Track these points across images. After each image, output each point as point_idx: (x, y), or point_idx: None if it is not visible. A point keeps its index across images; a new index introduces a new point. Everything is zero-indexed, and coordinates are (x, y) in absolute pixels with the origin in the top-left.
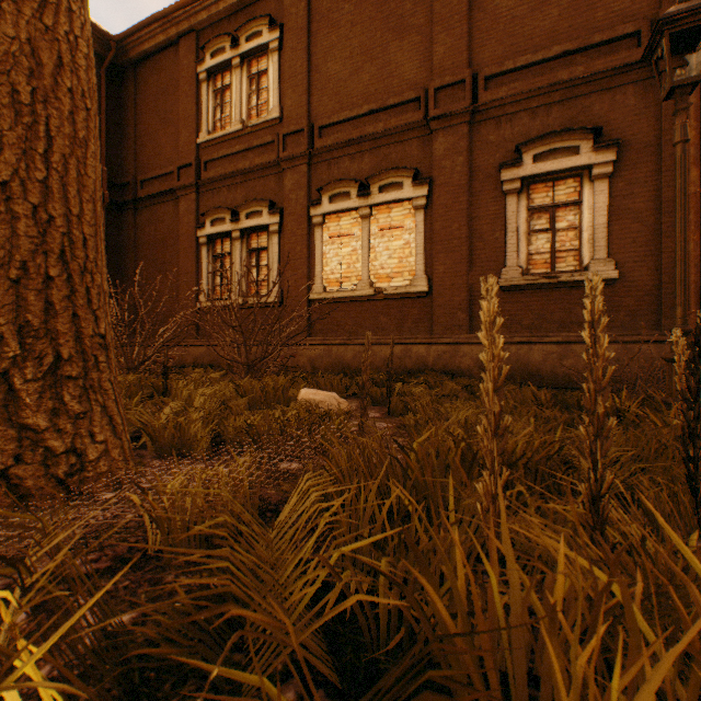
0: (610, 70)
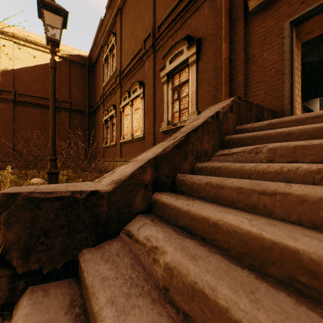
0: None
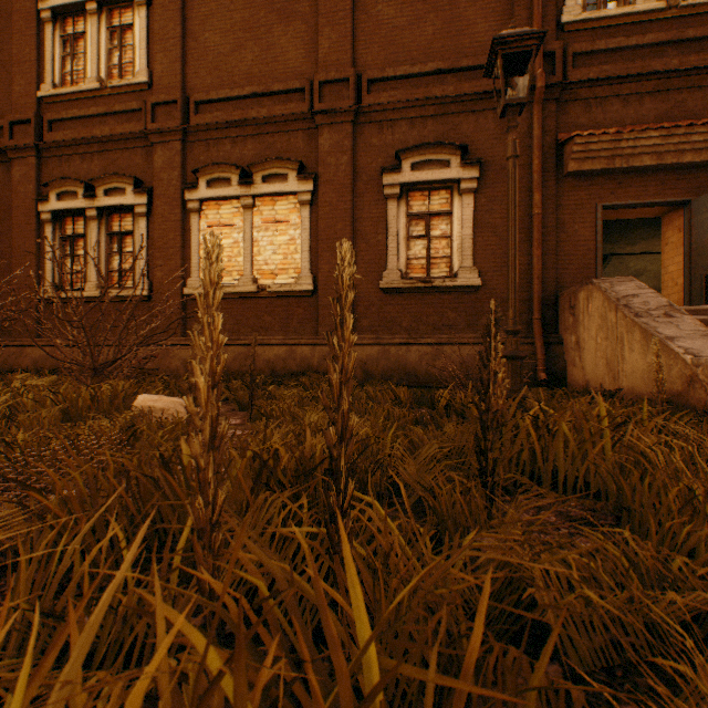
0: (475, 94)
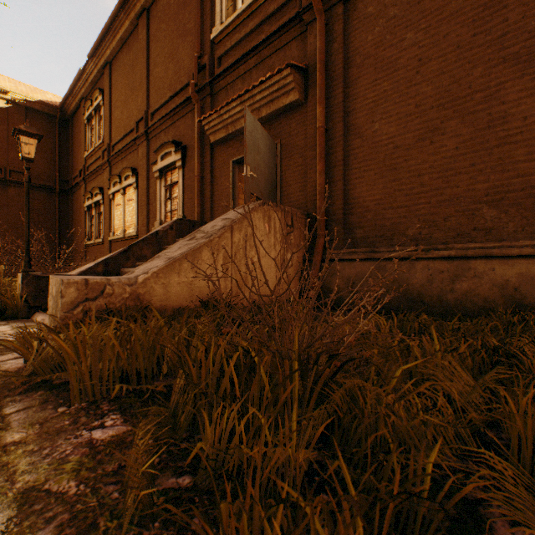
0: (181, 106)
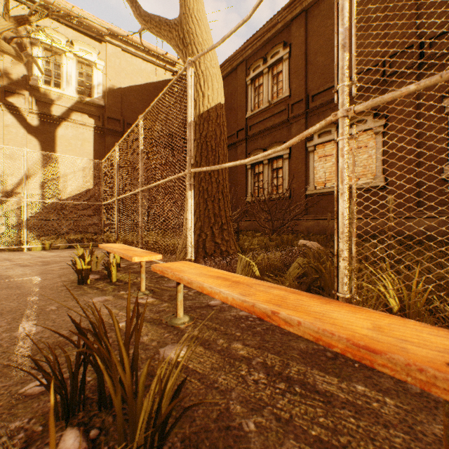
0: None
